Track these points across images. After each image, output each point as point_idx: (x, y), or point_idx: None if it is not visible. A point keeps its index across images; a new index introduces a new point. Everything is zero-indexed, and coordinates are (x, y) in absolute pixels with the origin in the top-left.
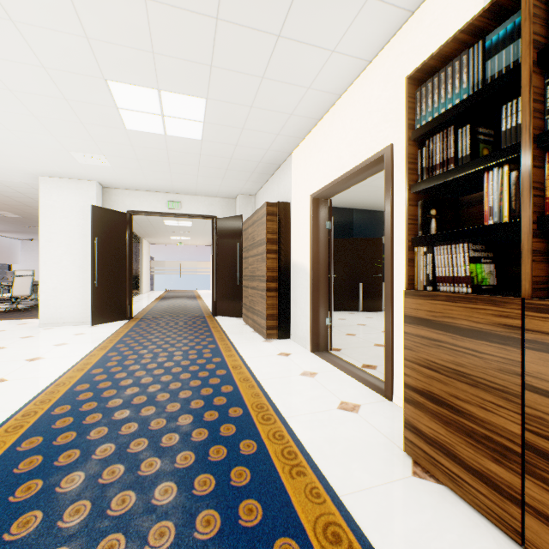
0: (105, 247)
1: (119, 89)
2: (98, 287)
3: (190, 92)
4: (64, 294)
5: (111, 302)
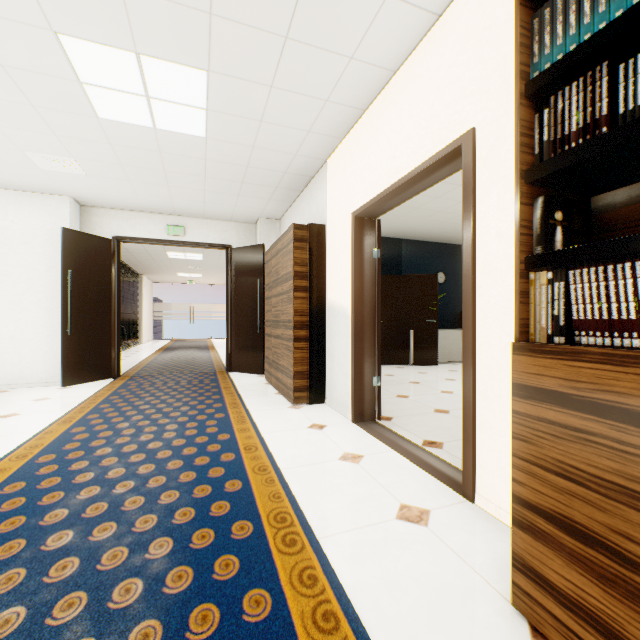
0: (83, 283)
1: (78, 50)
2: (71, 336)
3: (184, 58)
4: (25, 345)
5: (91, 355)
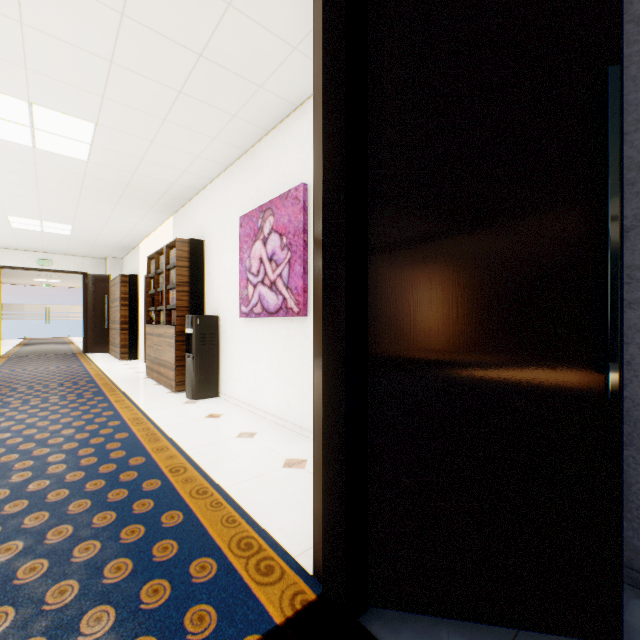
0: None
1: (15, 218)
2: None
3: (63, 223)
4: None
5: None
